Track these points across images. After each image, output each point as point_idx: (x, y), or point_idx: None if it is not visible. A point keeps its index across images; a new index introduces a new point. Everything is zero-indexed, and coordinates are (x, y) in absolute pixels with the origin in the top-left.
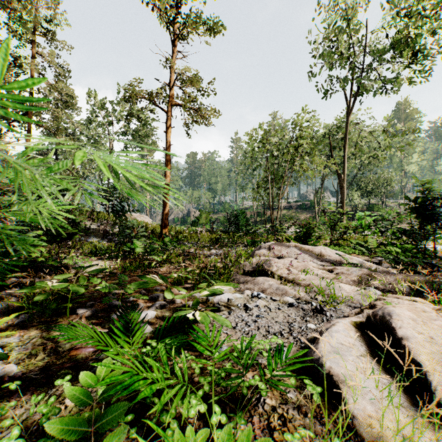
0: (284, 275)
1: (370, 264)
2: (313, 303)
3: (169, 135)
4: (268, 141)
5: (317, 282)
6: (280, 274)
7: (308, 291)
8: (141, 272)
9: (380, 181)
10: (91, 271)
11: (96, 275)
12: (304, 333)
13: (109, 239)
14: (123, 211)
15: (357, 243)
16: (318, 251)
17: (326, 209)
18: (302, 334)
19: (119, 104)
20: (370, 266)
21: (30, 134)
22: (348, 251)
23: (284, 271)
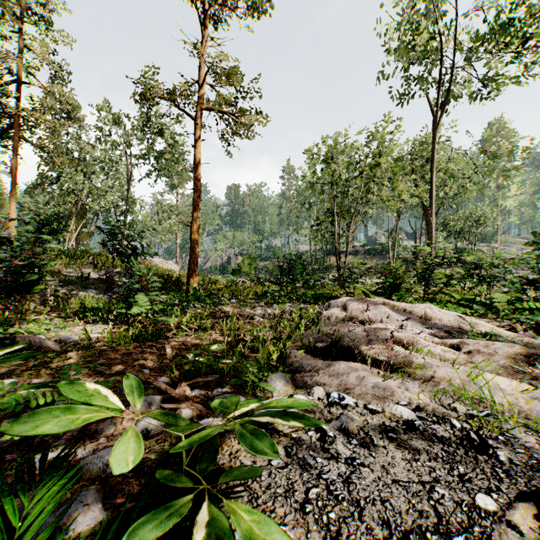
0: (381, 357)
1: (507, 332)
2: (453, 422)
3: (199, 150)
4: (334, 160)
5: (446, 373)
6: (375, 355)
7: (431, 389)
8: (139, 347)
9: (471, 218)
10: (3, 361)
11: (66, 351)
12: (481, 534)
13: (115, 292)
14: (134, 254)
15: (464, 298)
16: (420, 311)
17: (402, 255)
18: (476, 537)
19: (138, 118)
20: (508, 336)
21: (18, 153)
22: (455, 310)
23: (381, 350)
